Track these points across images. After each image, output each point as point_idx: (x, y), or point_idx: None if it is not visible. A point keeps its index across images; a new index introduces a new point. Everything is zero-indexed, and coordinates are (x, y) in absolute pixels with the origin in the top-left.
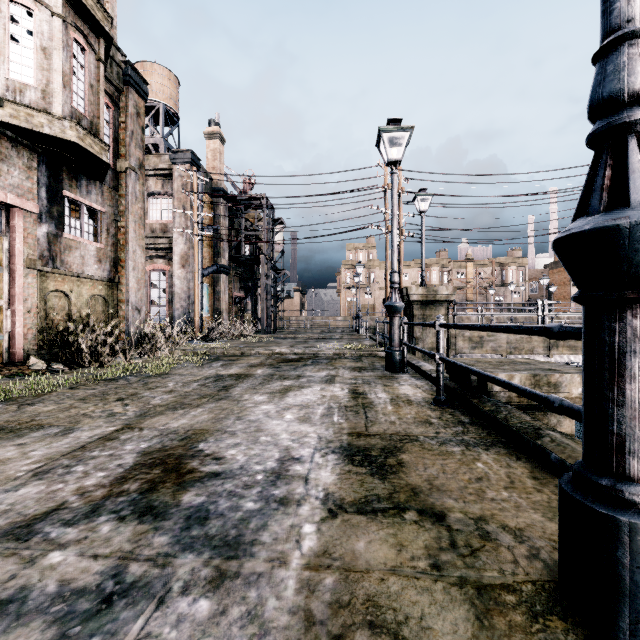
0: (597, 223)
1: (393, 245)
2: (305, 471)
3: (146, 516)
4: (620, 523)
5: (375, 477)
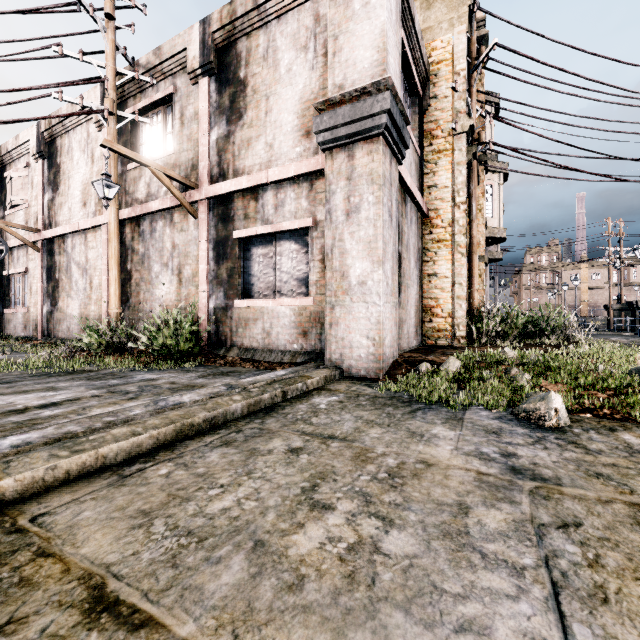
0: None
1: None
2: None
3: None
4: None
5: None
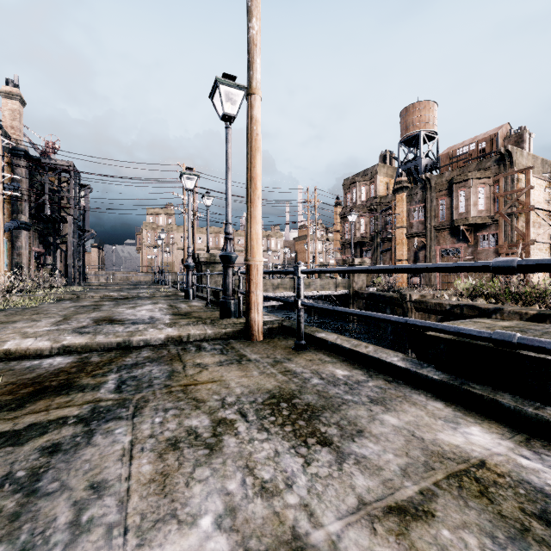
0: (222, 254)
1: (189, 233)
2: (161, 317)
3: (118, 324)
4: (225, 302)
5: (183, 316)
